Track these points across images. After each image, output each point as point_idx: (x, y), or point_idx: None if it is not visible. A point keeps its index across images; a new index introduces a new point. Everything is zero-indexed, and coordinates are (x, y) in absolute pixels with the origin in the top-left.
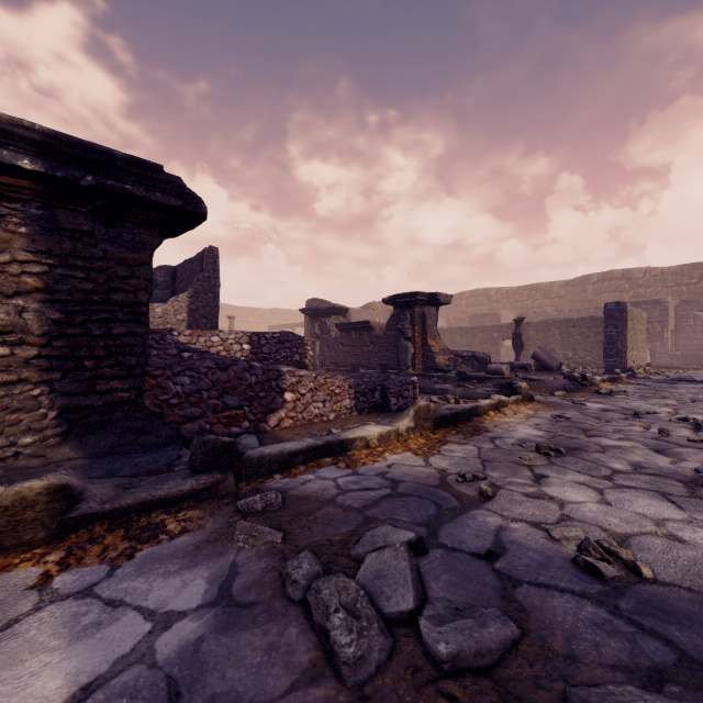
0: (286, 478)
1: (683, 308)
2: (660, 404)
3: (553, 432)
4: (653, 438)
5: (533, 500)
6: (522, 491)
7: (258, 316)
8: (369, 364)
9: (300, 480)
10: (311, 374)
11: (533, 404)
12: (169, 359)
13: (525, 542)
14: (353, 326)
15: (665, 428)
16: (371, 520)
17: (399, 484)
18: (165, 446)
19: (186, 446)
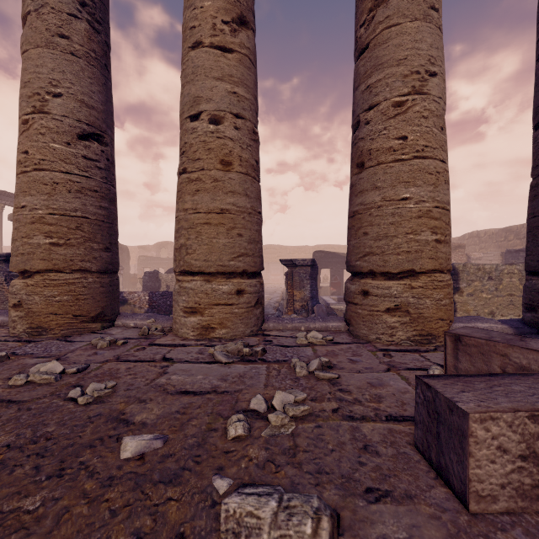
0: None
1: None
2: None
3: None
4: None
5: None
6: None
7: None
8: None
9: None
10: None
11: None
12: None
13: None
14: None
15: None
16: None
17: None
18: None
19: None
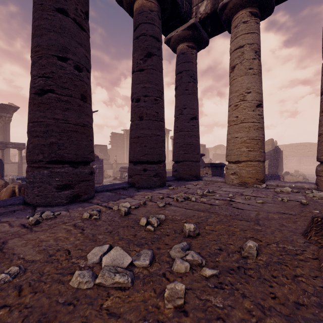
0: None
1: None
2: None
3: None
4: None
5: None
6: None
7: None
8: None
9: None
10: None
11: None
12: None
13: None
14: None
15: None
16: None
17: None
18: None
19: None
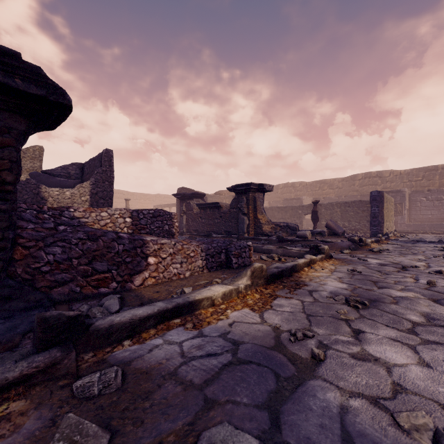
0: (135, 344)
1: (414, 195)
2: (416, 259)
3: (353, 284)
4: (425, 289)
5: (361, 363)
6: (348, 351)
7: (147, 199)
8: (219, 231)
9: (148, 346)
10: (171, 241)
11: (332, 261)
12: (45, 232)
13: (374, 433)
14: (208, 206)
15: (432, 280)
16: (211, 403)
17: (239, 347)
18: (32, 310)
19: (54, 308)
